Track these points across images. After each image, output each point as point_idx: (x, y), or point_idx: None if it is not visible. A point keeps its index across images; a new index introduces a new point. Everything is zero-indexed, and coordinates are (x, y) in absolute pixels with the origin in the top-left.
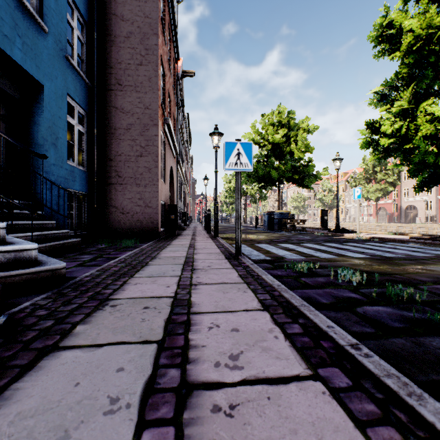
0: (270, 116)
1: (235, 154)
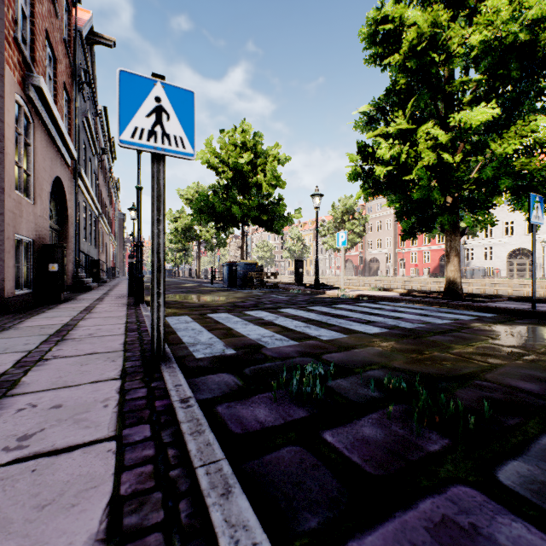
0: (231, 133)
1: (150, 108)
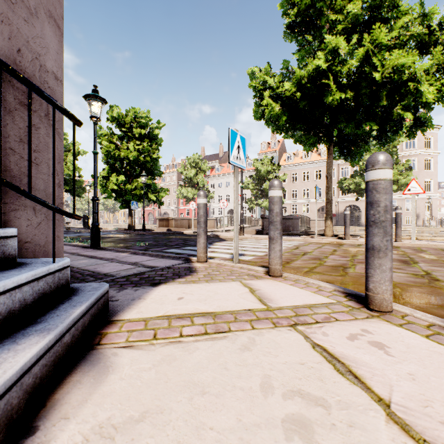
0: None
1: None
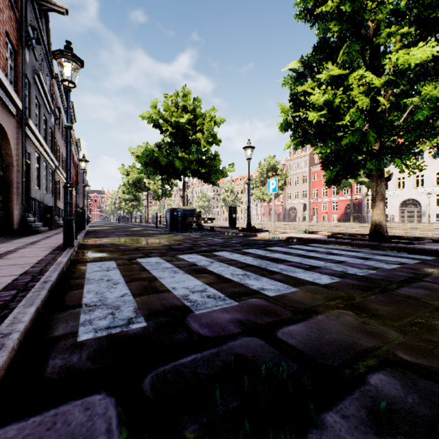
0: (174, 97)
1: None
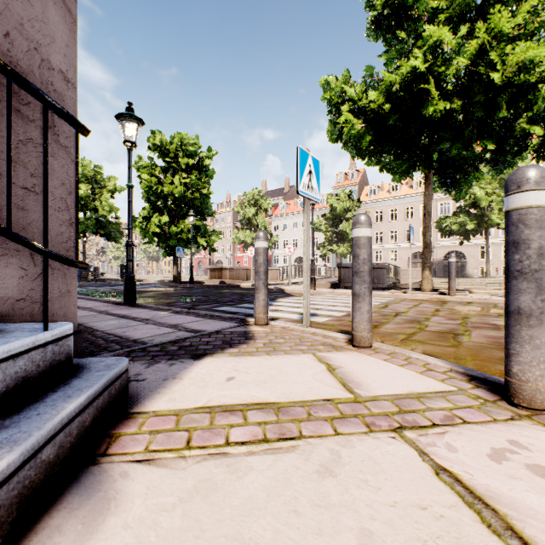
0: None
1: None
